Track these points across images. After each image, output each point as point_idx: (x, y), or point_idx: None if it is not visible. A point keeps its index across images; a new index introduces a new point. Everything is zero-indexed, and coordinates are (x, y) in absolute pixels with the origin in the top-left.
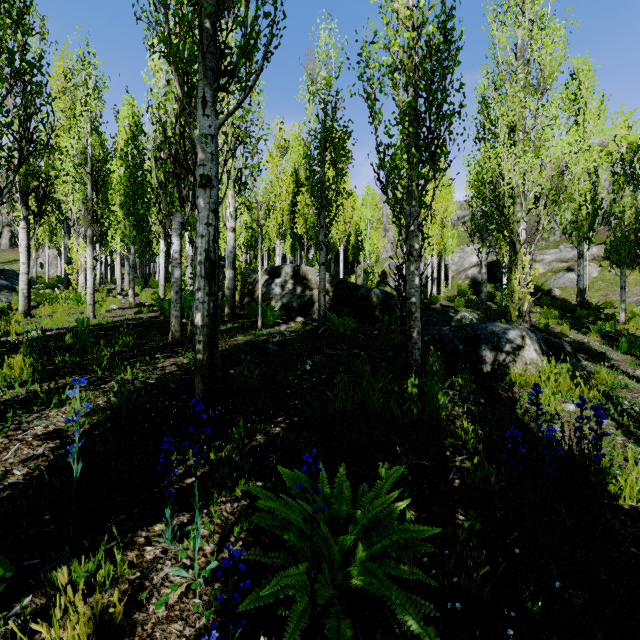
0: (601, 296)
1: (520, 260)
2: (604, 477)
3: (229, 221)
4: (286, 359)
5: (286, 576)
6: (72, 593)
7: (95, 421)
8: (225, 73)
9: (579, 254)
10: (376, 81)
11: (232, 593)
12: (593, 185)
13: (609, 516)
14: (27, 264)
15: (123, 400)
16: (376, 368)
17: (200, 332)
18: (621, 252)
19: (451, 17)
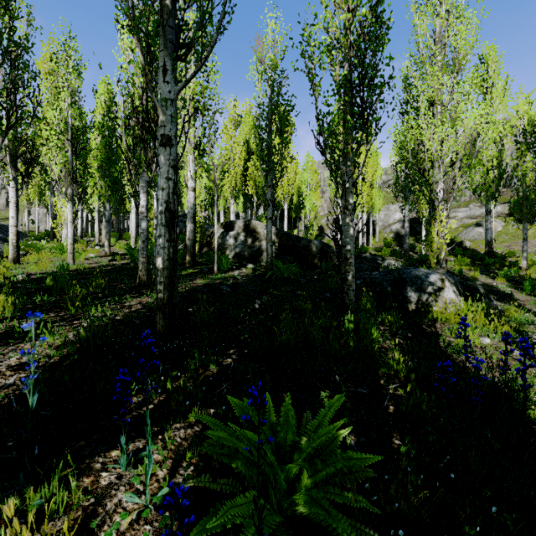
0: (505, 247)
1: (438, 215)
2: (526, 404)
3: (190, 182)
4: (238, 299)
5: (233, 506)
6: (19, 526)
7: (65, 353)
8: (183, 45)
9: (487, 211)
10: (316, 57)
11: (182, 519)
12: (499, 152)
13: (531, 440)
14: (16, 218)
15: (91, 334)
16: (316, 307)
17: (161, 274)
18: (523, 209)
19: (382, 0)
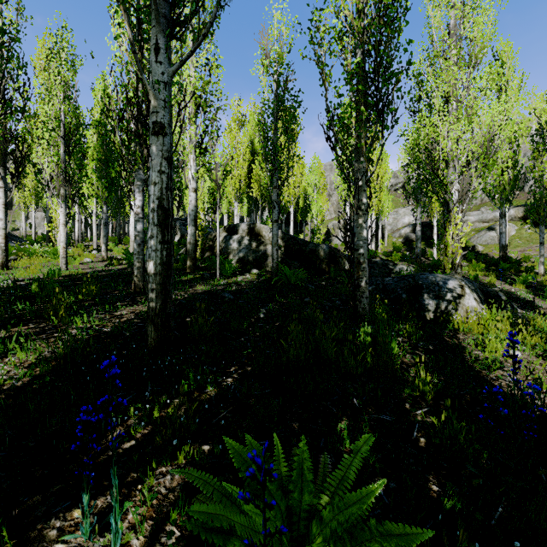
0: (519, 252)
1: (453, 218)
2: None
3: (191, 182)
4: (241, 307)
5: None
6: None
7: (37, 373)
8: (179, 22)
9: (501, 214)
10: (326, 43)
11: None
12: (514, 153)
13: None
14: (5, 220)
15: (69, 350)
16: (326, 316)
17: (153, 280)
18: (540, 212)
19: None
